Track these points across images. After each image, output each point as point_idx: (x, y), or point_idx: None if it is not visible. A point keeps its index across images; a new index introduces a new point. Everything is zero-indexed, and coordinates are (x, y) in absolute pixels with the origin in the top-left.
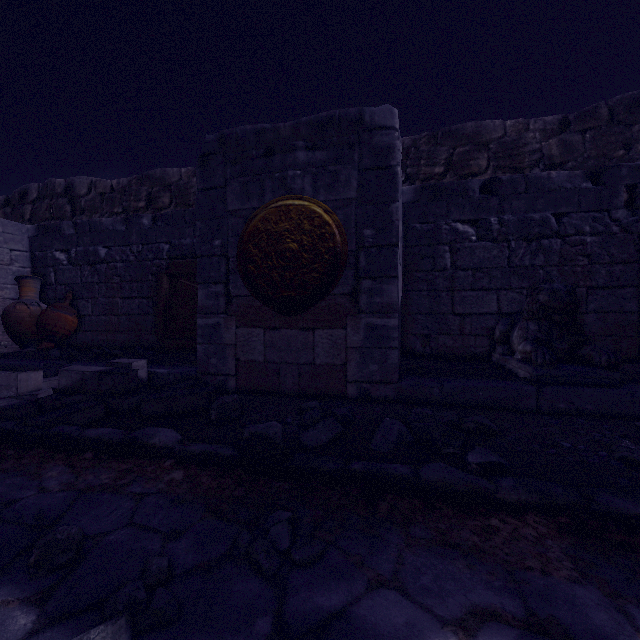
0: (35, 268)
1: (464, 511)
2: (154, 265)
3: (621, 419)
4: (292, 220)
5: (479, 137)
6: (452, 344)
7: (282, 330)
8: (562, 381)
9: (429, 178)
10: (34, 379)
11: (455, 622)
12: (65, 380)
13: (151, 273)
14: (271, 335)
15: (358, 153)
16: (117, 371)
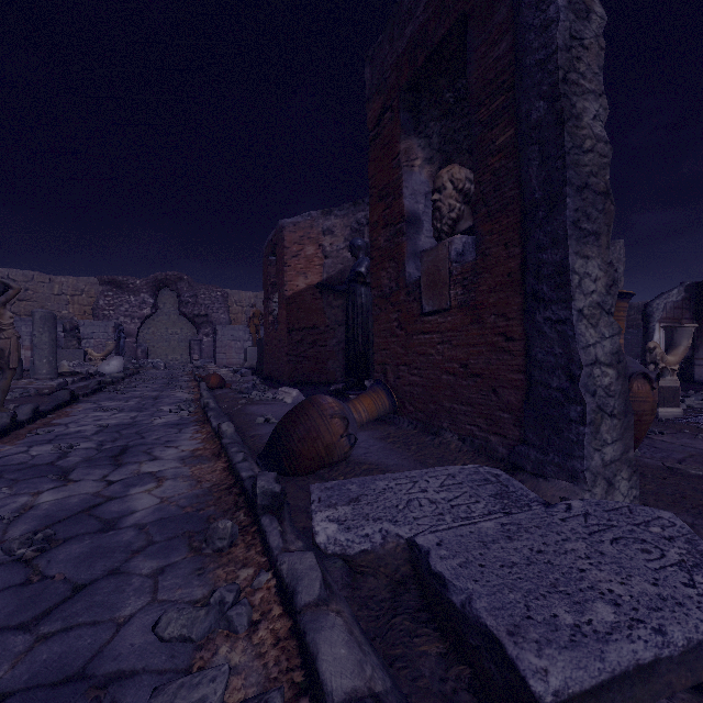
0: None
1: None
2: None
3: None
4: None
5: None
6: None
7: None
8: None
9: None
10: None
11: None
12: None
13: None
14: None
15: None
16: None
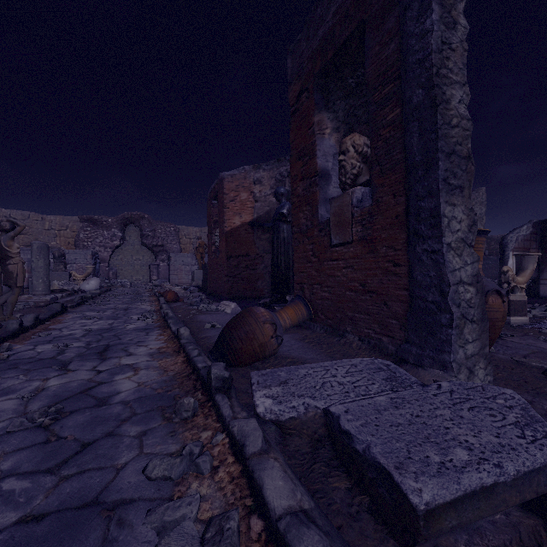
0: None
1: None
2: None
3: None
4: None
5: None
6: None
7: None
8: None
9: None
10: None
11: None
12: None
13: None
14: None
15: None
16: None
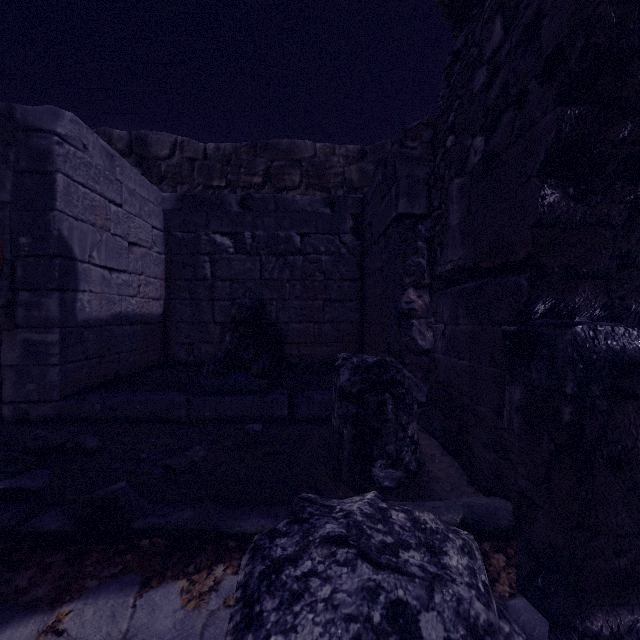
0: None
1: None
2: None
3: (250, 422)
4: None
5: (293, 154)
6: (215, 352)
7: None
8: (224, 390)
9: (249, 187)
10: None
11: None
12: None
13: None
14: None
15: (15, 153)
16: None
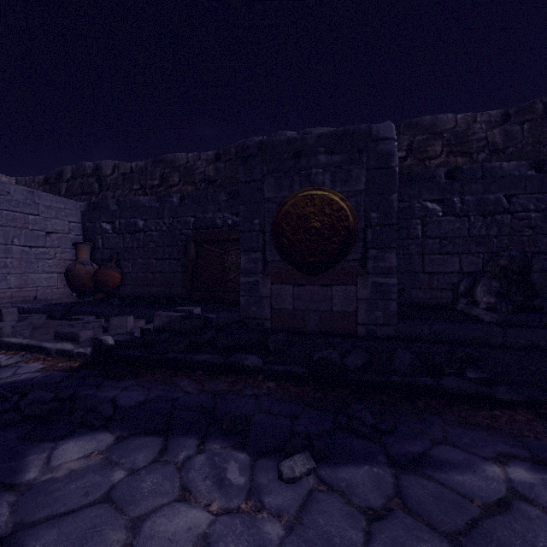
0: (86, 236)
1: (474, 406)
2: (182, 234)
3: None
4: (316, 206)
5: (435, 128)
6: (422, 296)
7: (306, 286)
8: (521, 324)
9: None
10: (131, 321)
11: (492, 459)
12: (158, 322)
13: (180, 240)
14: (298, 290)
15: (366, 157)
16: (192, 316)
